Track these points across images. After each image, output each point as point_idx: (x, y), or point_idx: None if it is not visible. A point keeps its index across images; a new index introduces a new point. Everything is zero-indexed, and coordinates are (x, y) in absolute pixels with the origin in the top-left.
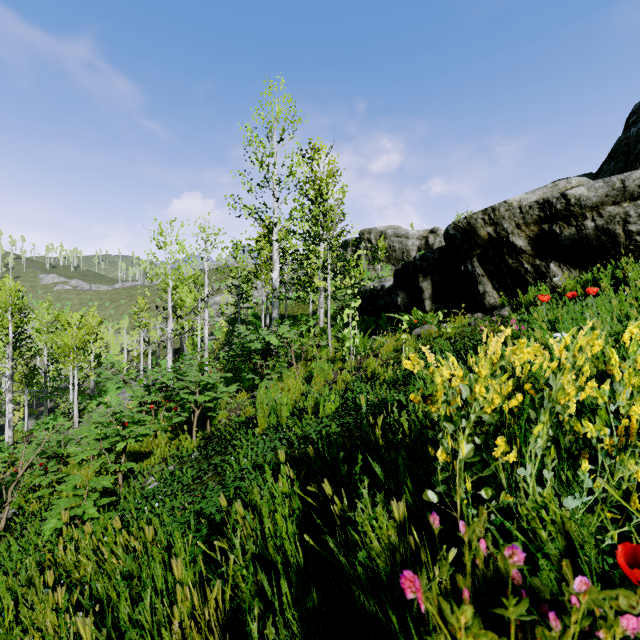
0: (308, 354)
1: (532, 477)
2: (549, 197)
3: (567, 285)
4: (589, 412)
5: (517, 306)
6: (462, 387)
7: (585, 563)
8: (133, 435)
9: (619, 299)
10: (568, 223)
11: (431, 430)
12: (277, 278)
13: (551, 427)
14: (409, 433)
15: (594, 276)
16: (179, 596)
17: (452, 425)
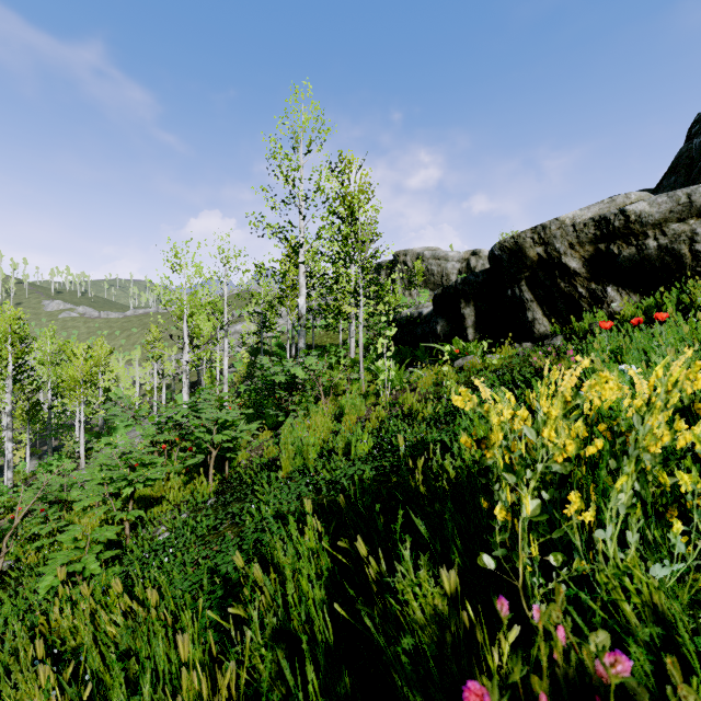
0: (338, 388)
1: (613, 541)
2: (606, 213)
3: (627, 311)
4: (678, 460)
5: (571, 335)
6: (527, 430)
7: (677, 645)
8: (141, 479)
9: (690, 326)
10: (627, 242)
11: (484, 479)
12: (304, 304)
13: (638, 480)
14: (456, 481)
15: (657, 301)
16: (184, 680)
17: (514, 476)
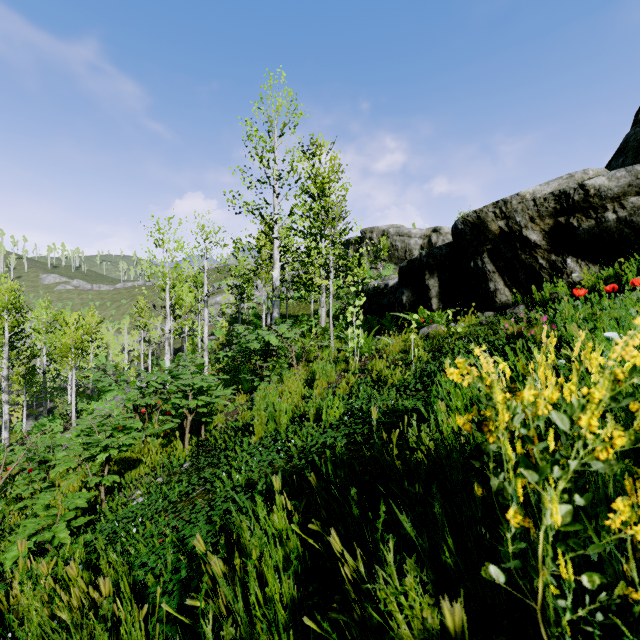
0: (309, 354)
1: None
2: (566, 188)
3: (588, 281)
4: None
5: (532, 304)
6: (557, 417)
7: None
8: (116, 445)
9: None
10: (587, 215)
11: (477, 463)
12: (278, 276)
13: None
14: (438, 459)
15: (615, 272)
16: None
17: (537, 475)
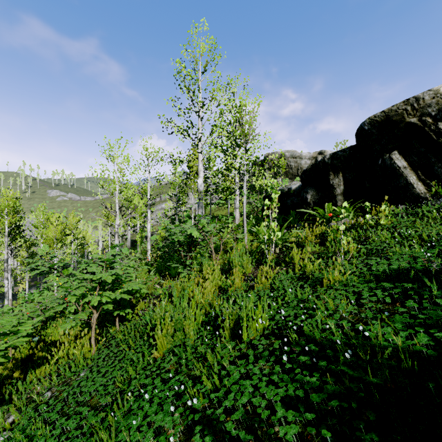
0: (226, 245)
1: None
2: None
3: None
4: None
5: None
6: None
7: None
8: None
9: None
10: None
11: None
12: (201, 183)
13: None
14: None
15: None
16: None
17: None
